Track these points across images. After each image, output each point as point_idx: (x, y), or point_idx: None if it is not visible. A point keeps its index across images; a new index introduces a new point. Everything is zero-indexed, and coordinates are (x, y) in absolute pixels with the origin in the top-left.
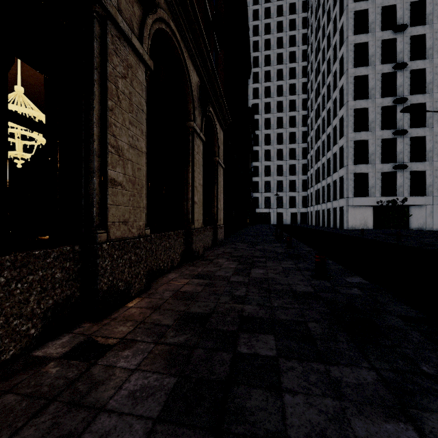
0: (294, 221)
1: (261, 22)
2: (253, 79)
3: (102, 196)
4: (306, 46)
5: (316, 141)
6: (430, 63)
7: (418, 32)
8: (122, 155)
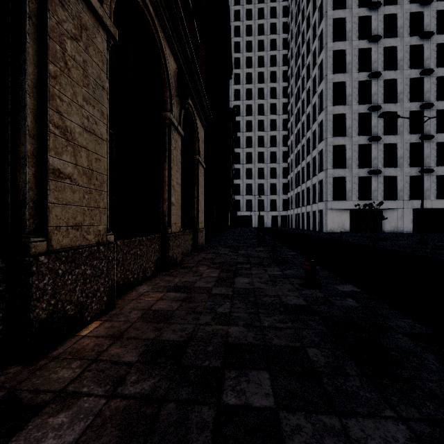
0: (275, 224)
1: (243, 23)
2: (234, 80)
3: (40, 192)
4: (286, 50)
5: (296, 145)
6: (401, 74)
7: (390, 44)
8: (72, 139)
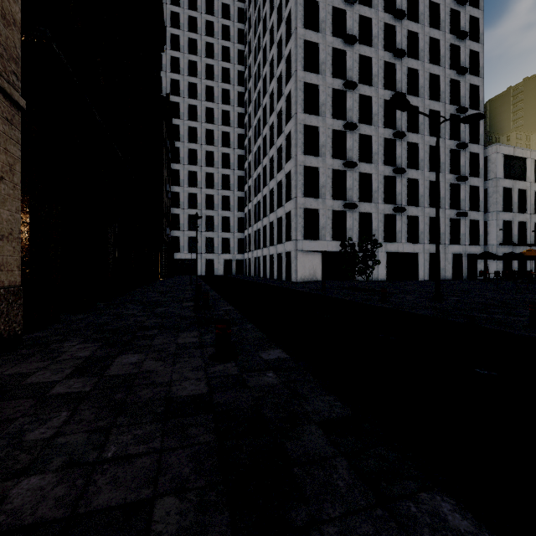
0: (228, 271)
1: None
2: (172, 65)
3: None
4: (243, 46)
5: (256, 167)
6: (376, 93)
7: (366, 53)
8: None
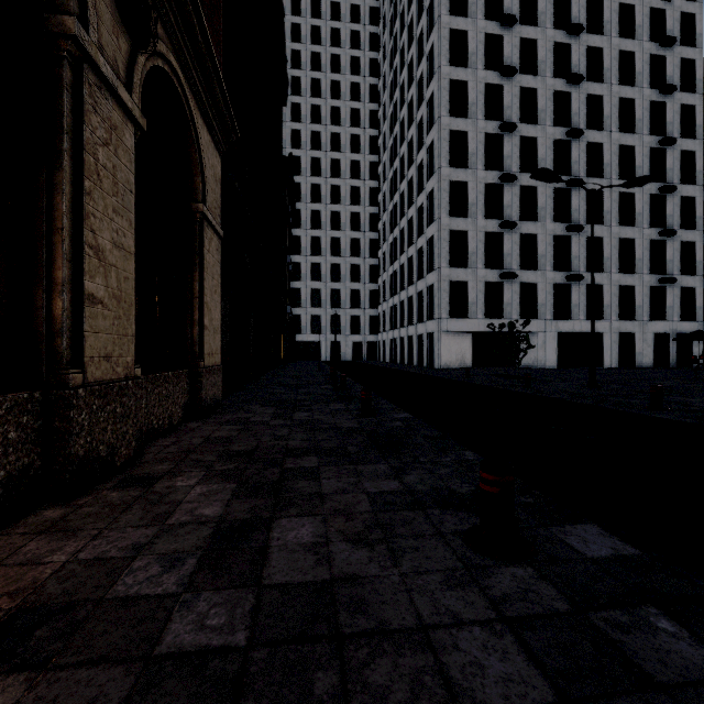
0: (358, 355)
1: (306, 21)
2: (292, 113)
3: None
4: (375, 79)
5: (391, 229)
6: (543, 132)
7: (529, 84)
8: None
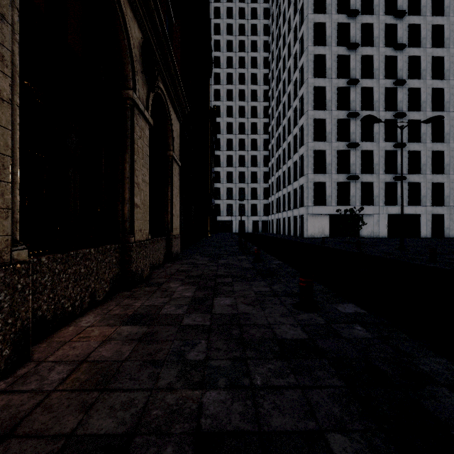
0: (256, 229)
1: (223, 21)
2: (215, 79)
3: None
4: (267, 53)
5: (277, 149)
6: (377, 83)
7: (367, 52)
8: None
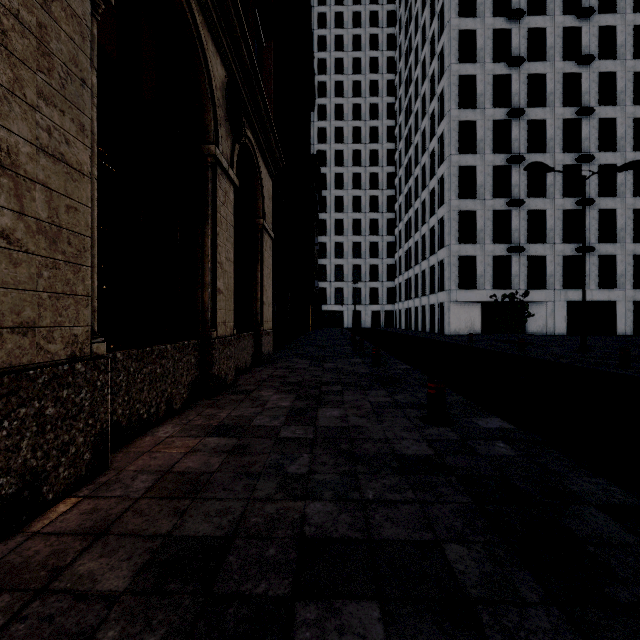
0: (376, 323)
1: (330, 32)
2: (318, 114)
3: None
4: (392, 75)
5: (406, 210)
6: (551, 114)
7: (537, 70)
8: (13, 164)
